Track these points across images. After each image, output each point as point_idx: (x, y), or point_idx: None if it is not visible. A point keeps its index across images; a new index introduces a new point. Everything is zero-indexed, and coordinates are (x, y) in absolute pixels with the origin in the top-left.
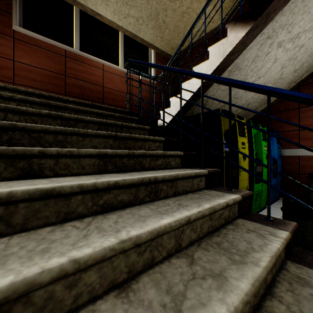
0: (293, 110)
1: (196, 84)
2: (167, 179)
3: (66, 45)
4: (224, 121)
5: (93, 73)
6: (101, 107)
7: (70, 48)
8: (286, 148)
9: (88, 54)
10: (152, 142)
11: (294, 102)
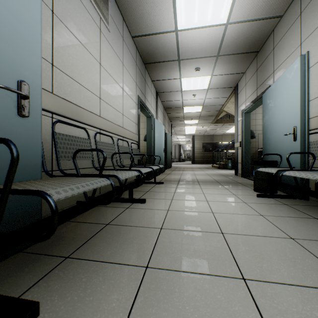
0: None
1: None
2: None
3: None
4: None
5: None
6: None
7: None
8: None
9: None
10: None
11: None
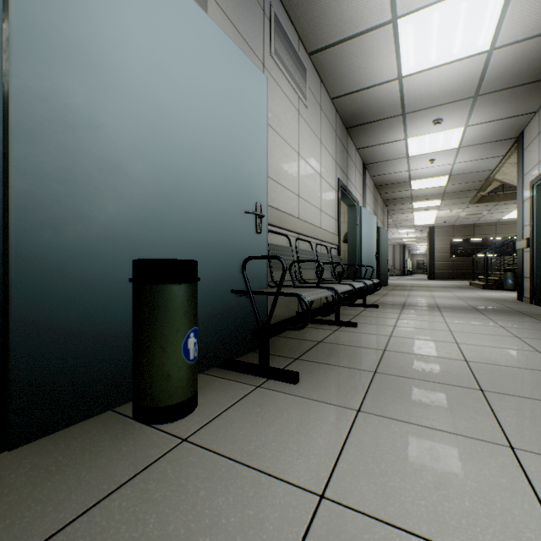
0: None
1: None
2: None
3: None
4: None
5: None
6: None
7: None
8: None
9: None
10: None
11: None
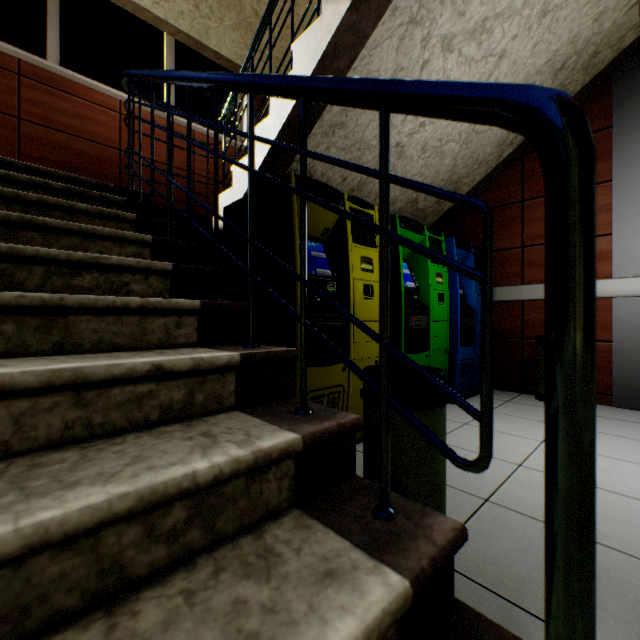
0: (512, 205)
1: (273, 130)
2: (10, 304)
3: (24, 50)
4: (310, 205)
5: (95, 119)
6: (31, 169)
7: (29, 56)
8: (500, 285)
9: (85, 75)
10: (113, 242)
11: (514, 190)
